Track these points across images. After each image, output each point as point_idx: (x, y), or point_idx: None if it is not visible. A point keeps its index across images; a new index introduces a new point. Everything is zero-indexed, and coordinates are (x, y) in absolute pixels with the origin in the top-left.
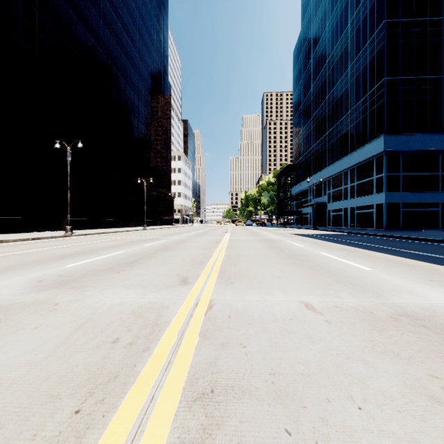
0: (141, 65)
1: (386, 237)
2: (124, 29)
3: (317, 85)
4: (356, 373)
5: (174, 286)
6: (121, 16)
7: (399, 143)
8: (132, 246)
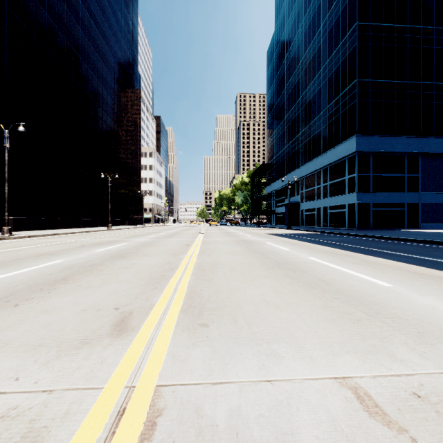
0: (106, 50)
1: (364, 237)
2: (86, 7)
3: (290, 86)
4: None
5: (95, 342)
6: None
7: (369, 145)
8: (77, 252)
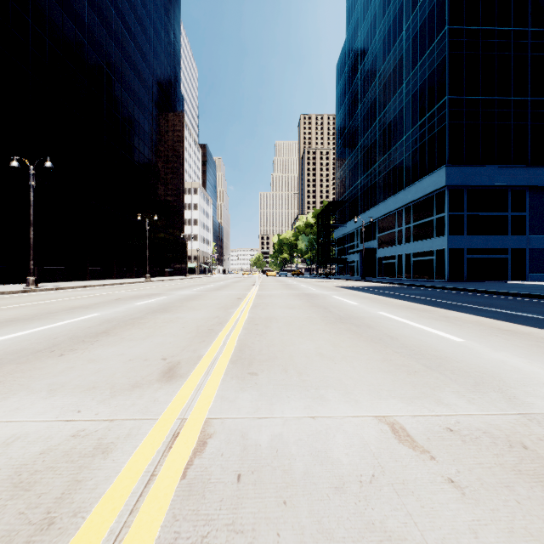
0: (143, 67)
1: (453, 290)
2: (119, 17)
3: (365, 105)
4: None
5: (146, 386)
6: None
7: (463, 177)
8: (114, 306)
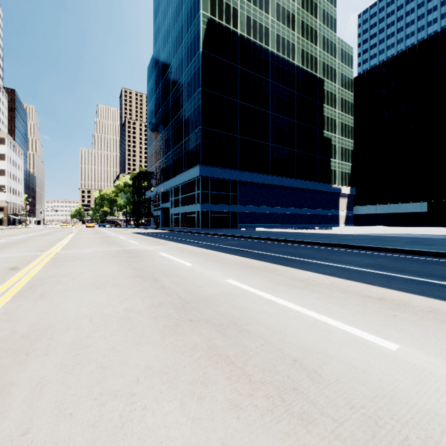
0: None
1: (189, 233)
2: None
3: (164, 109)
4: (94, 255)
5: (38, 252)
6: None
7: (208, 172)
8: None
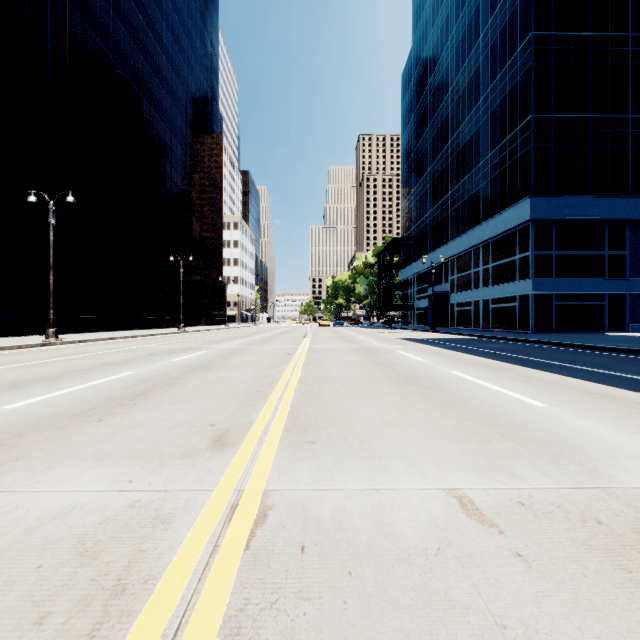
0: (175, 83)
1: (539, 344)
2: (149, 26)
3: (435, 124)
4: None
5: (197, 455)
6: (143, 5)
7: (551, 209)
8: (148, 363)
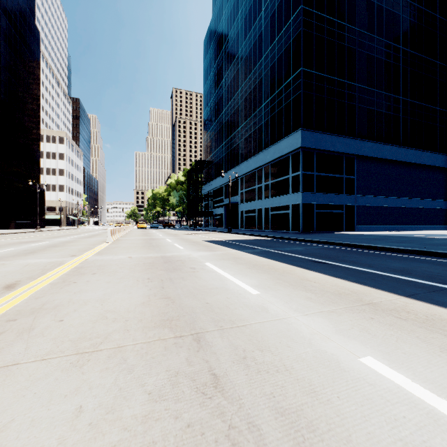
0: None
1: (327, 244)
2: None
3: (229, 76)
4: None
5: None
6: None
7: (314, 141)
8: None
